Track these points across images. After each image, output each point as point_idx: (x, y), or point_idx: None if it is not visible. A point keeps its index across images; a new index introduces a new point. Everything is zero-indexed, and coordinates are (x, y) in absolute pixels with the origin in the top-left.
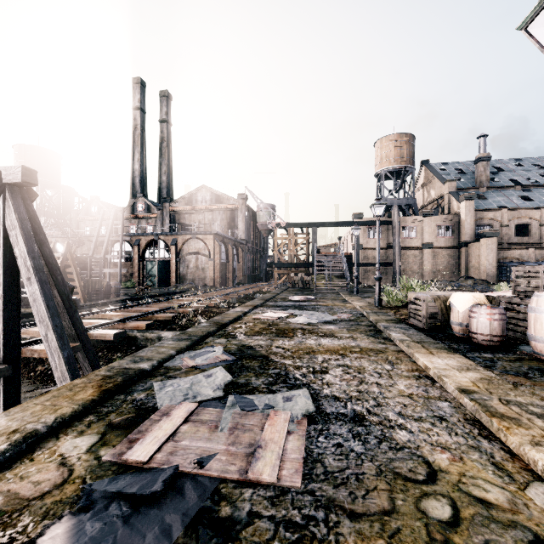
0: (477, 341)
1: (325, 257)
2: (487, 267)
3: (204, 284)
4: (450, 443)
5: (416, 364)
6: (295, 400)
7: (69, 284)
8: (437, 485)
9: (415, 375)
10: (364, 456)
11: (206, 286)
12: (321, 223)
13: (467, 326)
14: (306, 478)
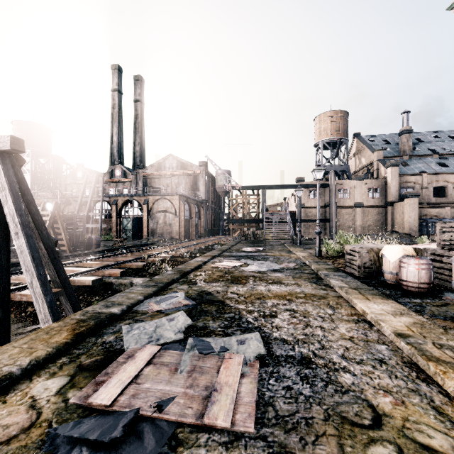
0: (406, 287)
1: (272, 214)
2: (410, 223)
3: (171, 237)
4: (392, 386)
5: (354, 308)
6: (248, 343)
7: (53, 237)
8: (383, 431)
9: (354, 319)
10: (312, 399)
11: (173, 239)
12: (269, 185)
13: (398, 275)
14: (258, 423)
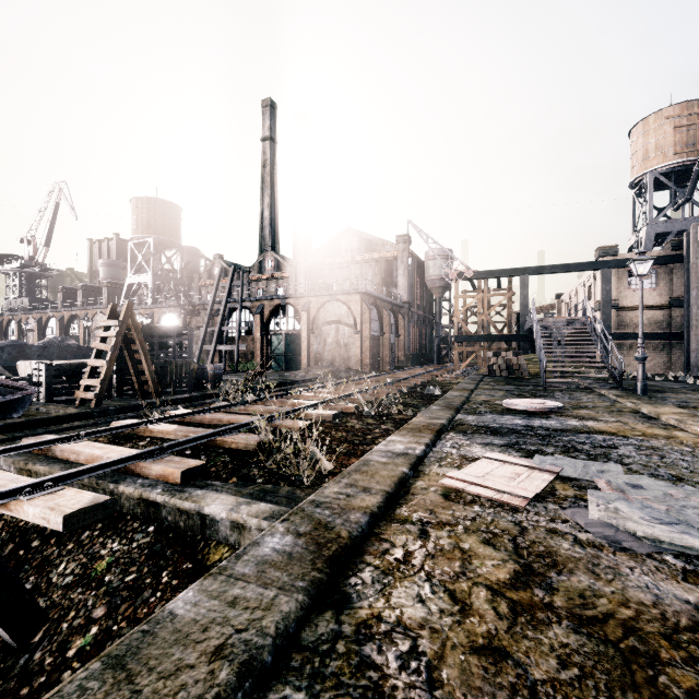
0: None
1: (551, 322)
2: None
3: (347, 367)
4: None
5: None
6: None
7: None
8: None
9: None
10: None
11: (350, 371)
12: (536, 267)
13: None
14: None
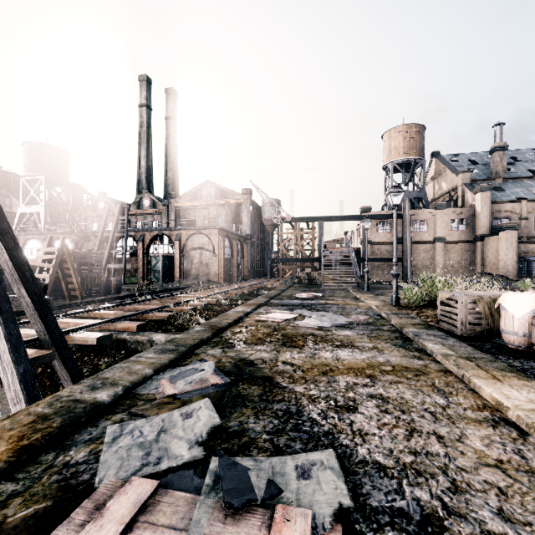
0: None
1: (332, 251)
2: (506, 262)
3: (208, 279)
4: None
5: (478, 395)
6: (316, 477)
7: (41, 281)
8: None
9: (486, 417)
10: None
11: (210, 282)
12: (328, 217)
13: (526, 336)
14: None
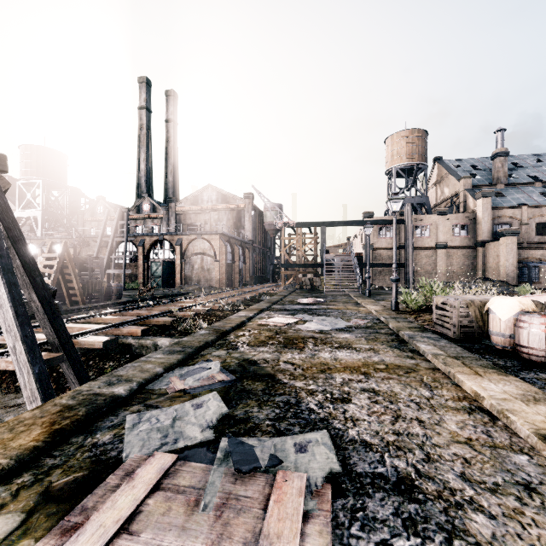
0: (527, 356)
1: (334, 257)
2: (507, 268)
3: (209, 285)
4: None
5: (460, 388)
6: (311, 451)
7: (50, 286)
8: None
9: (464, 406)
10: None
11: (212, 288)
12: (330, 222)
13: (512, 337)
14: None
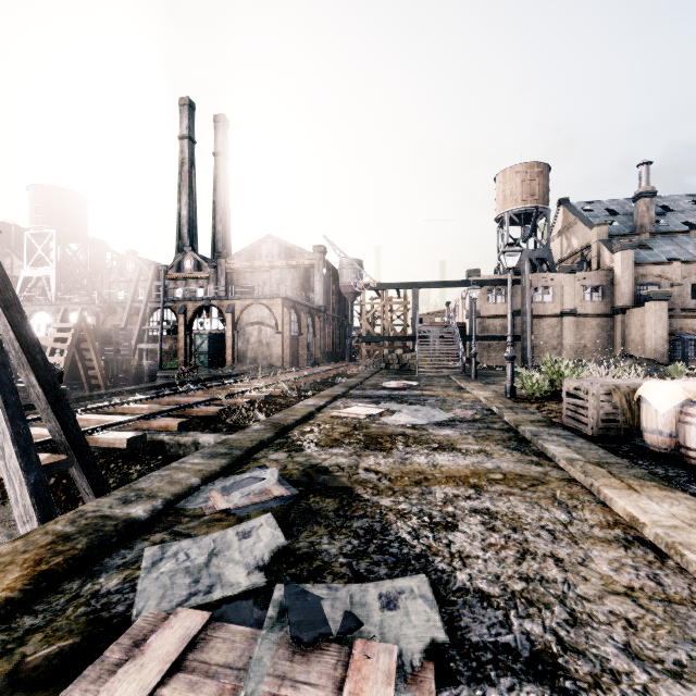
0: None
1: (430, 328)
2: (654, 341)
3: (269, 364)
4: None
5: (609, 509)
6: (404, 608)
7: (55, 366)
8: None
9: (617, 536)
10: None
11: (272, 367)
12: (424, 282)
13: (673, 436)
14: None
